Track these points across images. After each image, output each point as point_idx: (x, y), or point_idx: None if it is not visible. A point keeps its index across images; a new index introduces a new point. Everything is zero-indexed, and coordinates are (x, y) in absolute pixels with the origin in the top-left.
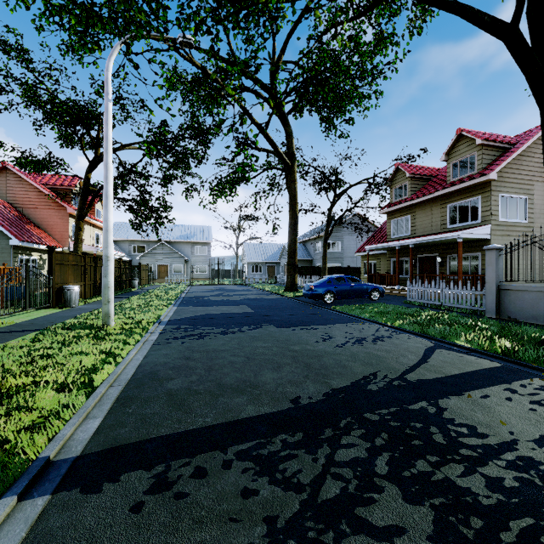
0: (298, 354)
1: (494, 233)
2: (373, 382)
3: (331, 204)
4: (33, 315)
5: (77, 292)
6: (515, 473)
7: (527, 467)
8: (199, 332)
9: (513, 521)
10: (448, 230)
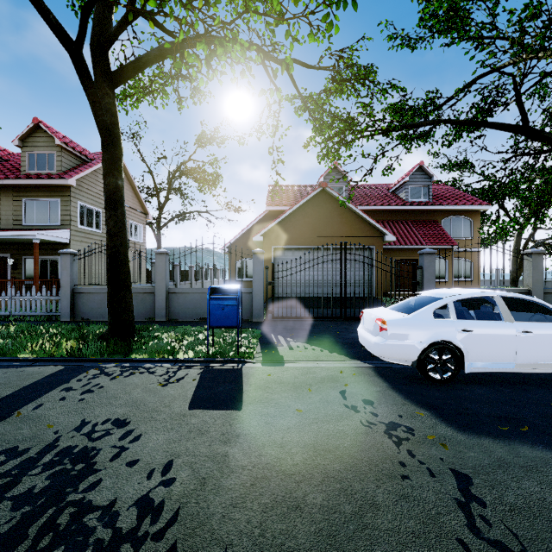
0: None
1: (73, 238)
2: None
3: None
4: None
5: None
6: (49, 472)
7: (63, 459)
8: None
9: (34, 525)
10: (23, 228)
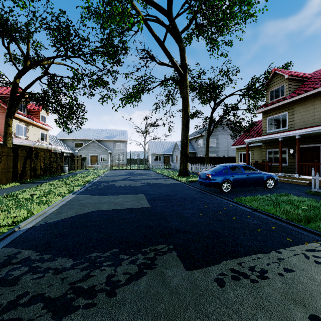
0: None
1: None
2: None
3: (212, 110)
4: None
5: None
6: None
7: None
8: (16, 295)
9: None
10: None
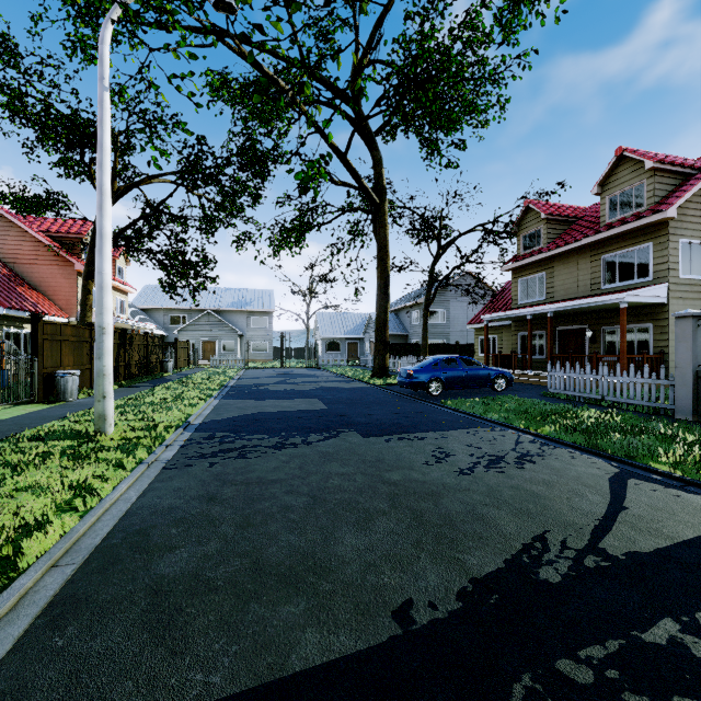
0: (399, 491)
1: (672, 295)
2: (546, 559)
3: (434, 259)
4: (2, 415)
5: (76, 380)
6: None
7: None
8: (241, 445)
9: None
10: (602, 292)
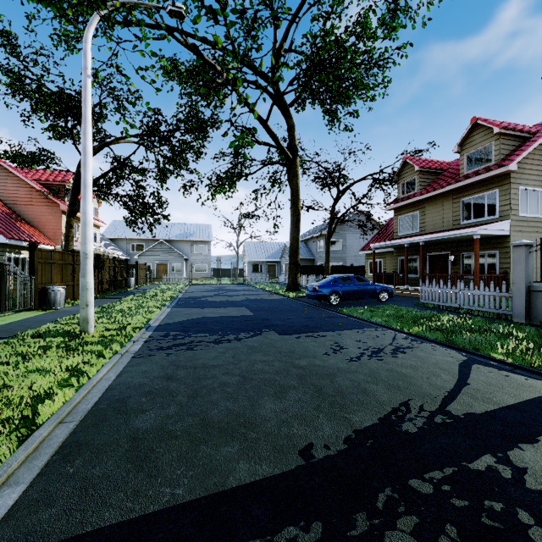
0: (306, 372)
1: (513, 229)
2: (408, 417)
3: (335, 201)
4: (9, 319)
5: (63, 293)
6: None
7: None
8: (189, 341)
9: None
10: (461, 227)
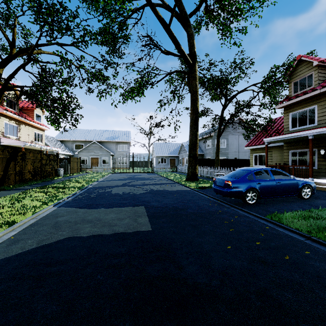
0: None
1: None
2: None
3: (223, 107)
4: None
5: None
6: None
7: None
8: None
9: None
10: None
